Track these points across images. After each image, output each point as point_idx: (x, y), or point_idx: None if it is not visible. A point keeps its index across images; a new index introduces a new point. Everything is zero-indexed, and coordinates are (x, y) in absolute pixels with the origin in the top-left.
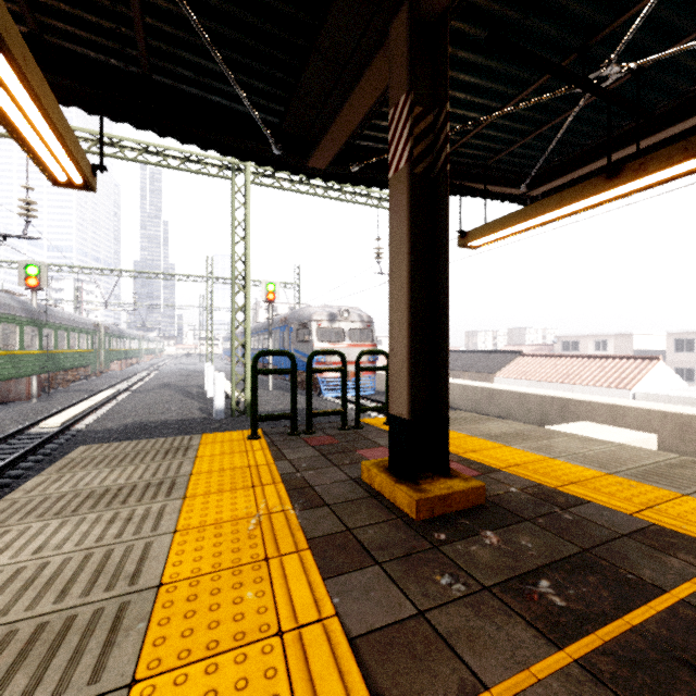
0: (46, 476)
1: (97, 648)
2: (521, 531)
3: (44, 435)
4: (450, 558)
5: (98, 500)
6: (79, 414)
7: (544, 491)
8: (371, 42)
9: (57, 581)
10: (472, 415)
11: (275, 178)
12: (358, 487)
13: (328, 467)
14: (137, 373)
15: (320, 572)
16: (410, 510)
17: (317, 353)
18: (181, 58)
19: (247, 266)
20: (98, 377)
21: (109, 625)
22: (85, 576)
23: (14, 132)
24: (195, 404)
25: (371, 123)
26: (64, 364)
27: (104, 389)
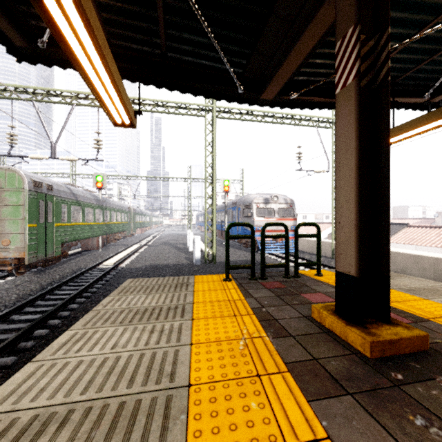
0: (112, 297)
1: (157, 430)
2: None
3: (105, 269)
4: (415, 399)
5: (142, 316)
6: (122, 258)
7: None
8: None
9: (126, 371)
10: None
11: (231, 113)
12: (311, 324)
13: (284, 305)
14: (149, 235)
15: (303, 394)
16: (363, 349)
17: (268, 225)
18: (184, 38)
19: (214, 170)
20: (130, 237)
21: (162, 412)
22: (142, 370)
23: (97, 95)
24: (182, 254)
25: (306, 62)
26: (114, 230)
27: (133, 244)
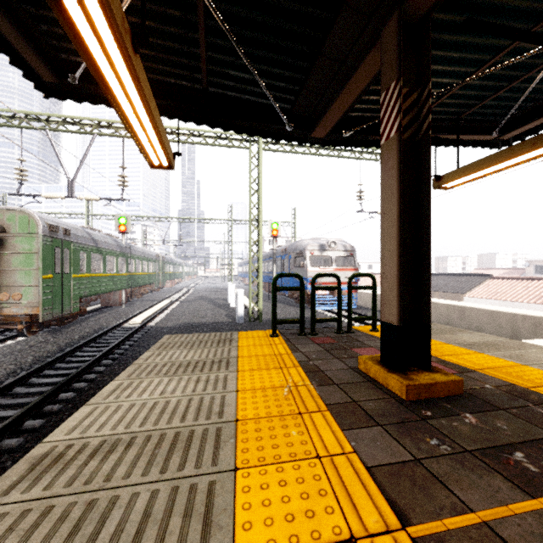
0: (152, 352)
1: (211, 449)
2: (496, 416)
3: (132, 329)
4: (436, 428)
5: (186, 368)
6: (150, 316)
7: (517, 389)
8: (364, 42)
9: (177, 411)
10: (446, 327)
11: (280, 145)
12: (357, 374)
13: (332, 359)
14: (182, 289)
15: (338, 425)
16: (401, 393)
17: (318, 276)
18: (227, 74)
19: (259, 212)
20: (158, 292)
21: (214, 438)
22: (192, 410)
23: (136, 139)
24: (222, 311)
25: (360, 99)
26: (139, 282)
27: (163, 300)
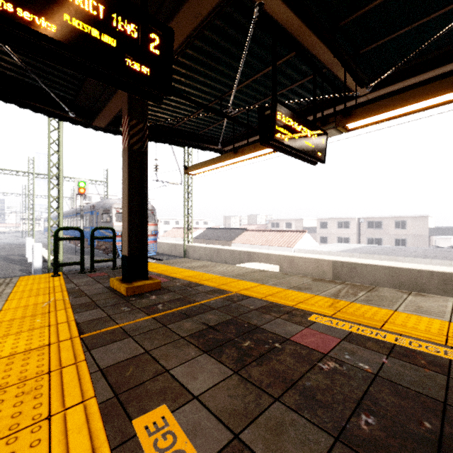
0: None
1: None
2: (167, 294)
3: None
4: (131, 303)
5: None
6: None
7: (190, 283)
8: None
9: None
10: (190, 260)
11: None
12: (107, 289)
13: (96, 284)
14: None
15: (73, 312)
16: (124, 292)
17: (97, 229)
18: (4, 59)
19: (60, 171)
20: None
21: None
22: None
23: None
24: (16, 266)
25: None
26: None
27: None
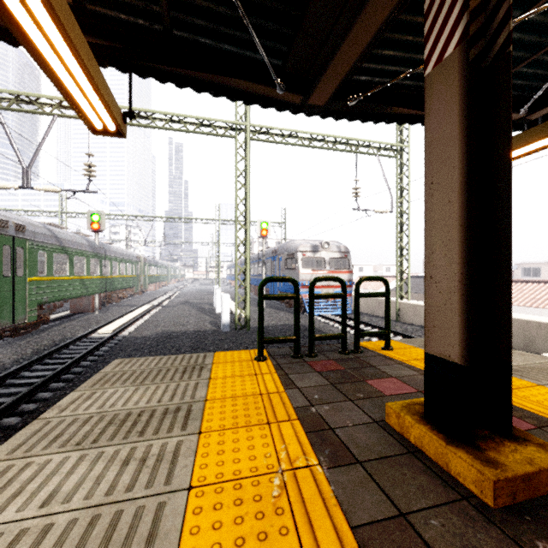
0: (80, 392)
1: None
2: None
3: (100, 339)
4: None
5: (118, 428)
6: (125, 324)
7: None
8: None
9: None
10: None
11: (269, 134)
12: (387, 435)
13: (343, 401)
14: (166, 293)
15: None
16: (480, 490)
17: (318, 280)
18: (196, 6)
19: (247, 208)
20: (140, 295)
21: None
22: None
23: (53, 77)
24: (207, 318)
25: (371, 53)
26: (117, 286)
27: (143, 305)
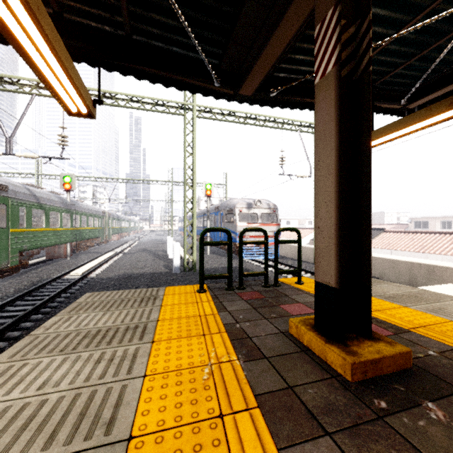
0: (60, 316)
1: None
2: None
3: (72, 280)
4: (402, 435)
5: (91, 340)
6: (93, 267)
7: None
8: None
9: (49, 422)
10: None
11: (212, 113)
12: (288, 341)
13: (260, 319)
14: (127, 242)
15: (273, 439)
16: (344, 371)
17: (246, 230)
18: (151, 18)
19: (194, 172)
20: (105, 244)
21: None
22: (71, 419)
23: (39, 74)
24: (161, 262)
25: (287, 57)
26: (85, 236)
27: (108, 252)
